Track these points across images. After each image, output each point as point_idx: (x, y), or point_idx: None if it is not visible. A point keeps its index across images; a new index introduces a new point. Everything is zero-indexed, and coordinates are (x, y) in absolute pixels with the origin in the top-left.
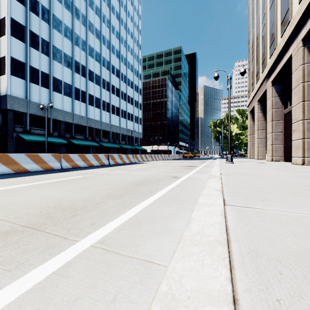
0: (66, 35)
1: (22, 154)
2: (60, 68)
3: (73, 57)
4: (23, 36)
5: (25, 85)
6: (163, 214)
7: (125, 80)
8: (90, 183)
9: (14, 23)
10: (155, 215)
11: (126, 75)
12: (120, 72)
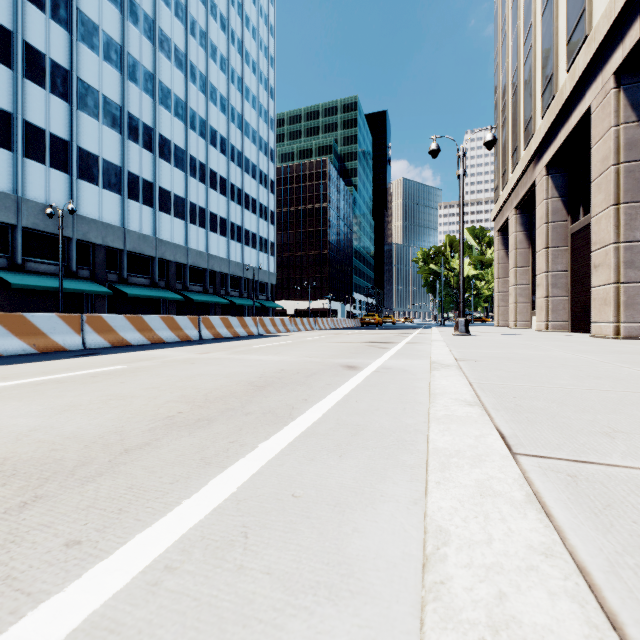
0: (109, 58)
1: None
2: (95, 128)
3: (125, 106)
4: (8, 52)
5: (13, 163)
6: (325, 488)
7: (240, 160)
8: (137, 384)
9: None
10: (299, 495)
11: (241, 150)
12: (229, 143)
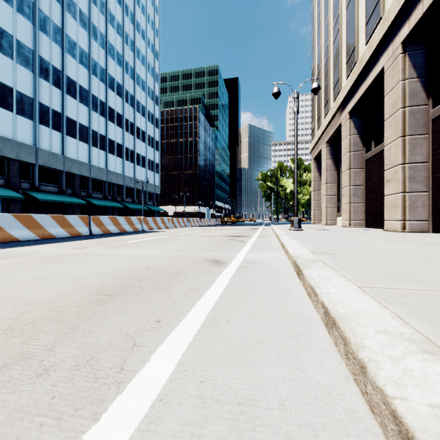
0: (22, 10)
1: None
2: (10, 65)
3: (37, 51)
4: None
5: None
6: None
7: (133, 102)
8: None
9: None
10: None
11: (133, 94)
12: (124, 89)
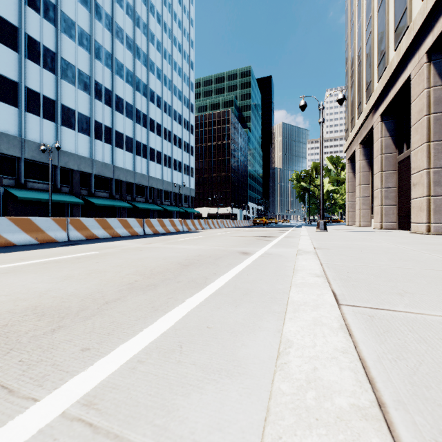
0: (82, 43)
1: (3, 218)
2: (73, 91)
3: (93, 76)
4: (15, 41)
5: (19, 116)
6: (226, 323)
7: (170, 112)
8: (107, 263)
9: (0, 22)
10: (211, 327)
11: (171, 105)
12: (162, 100)
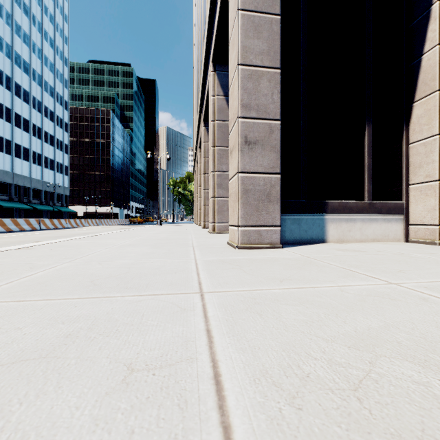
0: None
1: None
2: None
3: None
4: None
5: None
6: None
7: (40, 107)
8: (56, 234)
9: None
10: None
11: (41, 100)
12: (31, 95)
